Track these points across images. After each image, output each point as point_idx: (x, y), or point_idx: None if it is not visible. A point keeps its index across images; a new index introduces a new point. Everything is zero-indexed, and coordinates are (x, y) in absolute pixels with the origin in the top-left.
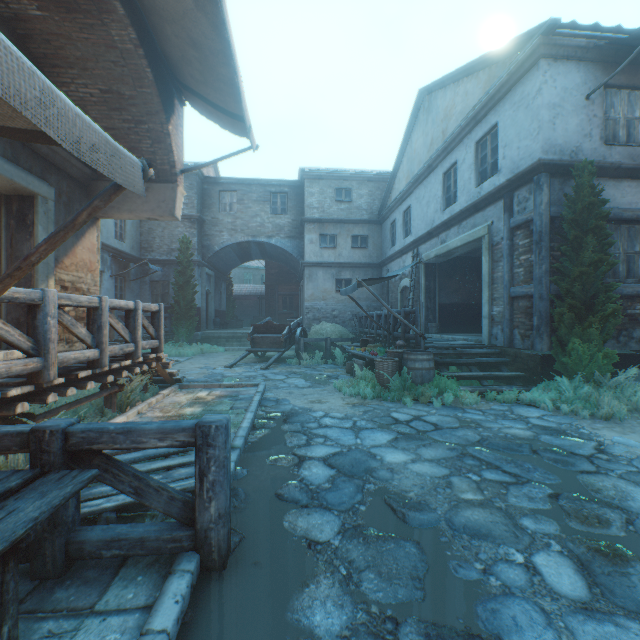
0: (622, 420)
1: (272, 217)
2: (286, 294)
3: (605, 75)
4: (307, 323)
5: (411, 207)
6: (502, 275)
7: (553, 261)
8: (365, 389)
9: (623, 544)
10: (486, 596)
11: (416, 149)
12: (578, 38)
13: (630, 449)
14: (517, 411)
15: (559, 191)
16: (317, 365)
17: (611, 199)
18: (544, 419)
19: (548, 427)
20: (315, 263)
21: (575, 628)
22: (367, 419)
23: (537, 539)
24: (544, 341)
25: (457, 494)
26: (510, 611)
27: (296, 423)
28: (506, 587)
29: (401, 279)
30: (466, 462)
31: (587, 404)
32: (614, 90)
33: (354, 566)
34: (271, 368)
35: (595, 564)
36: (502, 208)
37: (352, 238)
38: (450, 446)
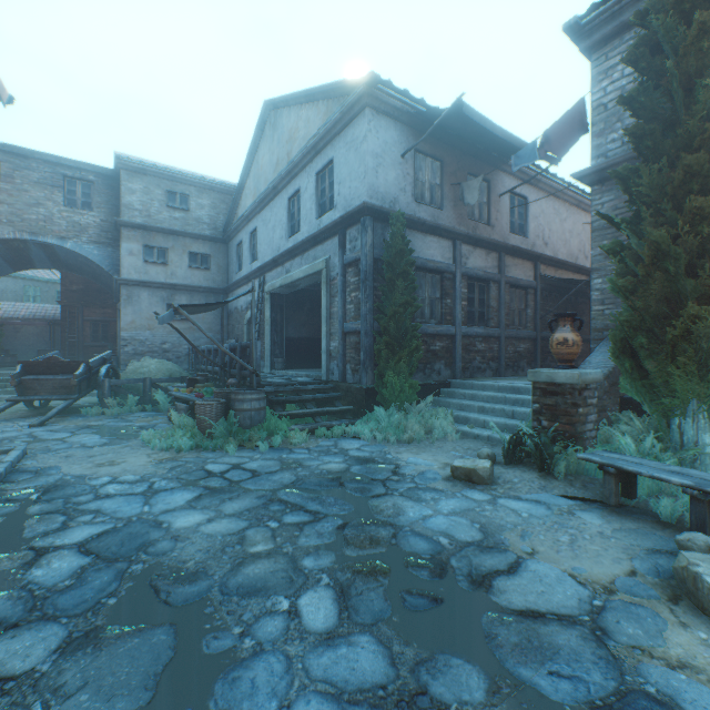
0: (420, 442)
1: (68, 211)
2: (97, 320)
3: (416, 141)
4: (125, 359)
5: (258, 229)
6: (338, 310)
7: (377, 300)
8: (181, 440)
9: (382, 559)
10: (233, 665)
11: (263, 166)
12: (395, 100)
13: (418, 467)
14: (341, 445)
15: (382, 236)
16: (130, 414)
17: (420, 250)
18: (362, 449)
19: (362, 457)
20: (137, 281)
21: (312, 664)
22: (172, 477)
23: (311, 577)
24: (369, 375)
25: (247, 549)
26: (253, 673)
27: (57, 500)
28: (259, 645)
29: (248, 309)
30: (272, 509)
31: (398, 431)
32: (422, 156)
33: (61, 694)
34: (51, 423)
35: (354, 587)
36: (338, 244)
37: (190, 255)
38: (261, 494)
